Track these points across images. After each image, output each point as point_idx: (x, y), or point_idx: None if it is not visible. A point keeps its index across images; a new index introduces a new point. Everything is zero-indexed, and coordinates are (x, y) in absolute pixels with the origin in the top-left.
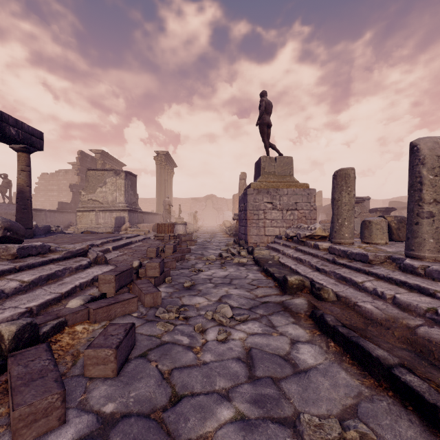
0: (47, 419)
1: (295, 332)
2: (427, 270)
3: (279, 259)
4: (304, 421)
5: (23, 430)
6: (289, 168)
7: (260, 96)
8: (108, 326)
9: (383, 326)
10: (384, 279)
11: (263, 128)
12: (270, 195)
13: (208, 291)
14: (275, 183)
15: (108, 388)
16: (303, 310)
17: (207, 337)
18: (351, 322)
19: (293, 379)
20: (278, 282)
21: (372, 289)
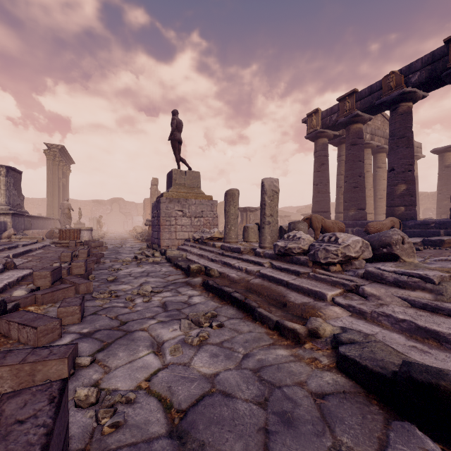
0: (53, 334)
1: (192, 293)
2: (264, 253)
3: (187, 256)
4: (190, 315)
5: (42, 338)
6: (197, 181)
7: (172, 114)
8: (65, 299)
9: (237, 283)
10: (245, 261)
11: (175, 143)
12: (181, 204)
13: (130, 281)
14: (185, 194)
15: (79, 326)
16: (199, 283)
17: (136, 302)
18: (223, 284)
19: (188, 308)
20: (185, 270)
21: (238, 266)
